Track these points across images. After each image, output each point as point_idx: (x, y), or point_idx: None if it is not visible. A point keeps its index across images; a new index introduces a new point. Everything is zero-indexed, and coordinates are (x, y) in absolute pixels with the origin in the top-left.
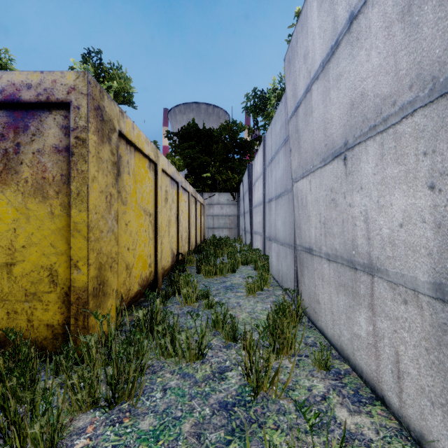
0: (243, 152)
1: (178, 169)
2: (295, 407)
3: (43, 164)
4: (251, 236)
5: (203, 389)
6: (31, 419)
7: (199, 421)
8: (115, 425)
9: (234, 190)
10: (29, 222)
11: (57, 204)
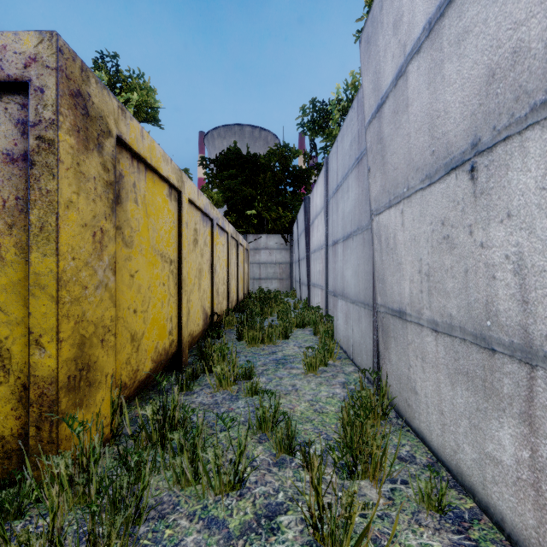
0: (298, 184)
1: (216, 206)
2: None
3: None
4: (308, 290)
5: None
6: None
7: None
8: None
9: (286, 231)
10: None
11: (9, 245)
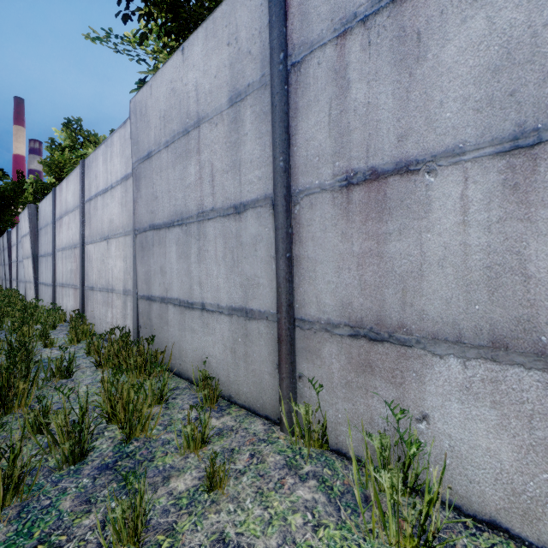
0: (5, 206)
1: None
2: None
3: None
4: (11, 283)
5: None
6: None
7: None
8: None
9: None
10: None
11: None
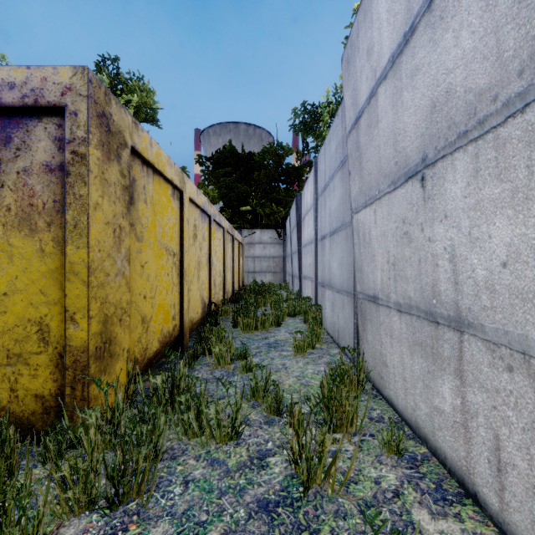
0: (291, 181)
1: (212, 202)
2: (358, 507)
3: (31, 186)
4: (300, 282)
5: (237, 482)
6: (1, 529)
7: (231, 527)
8: (117, 534)
9: (280, 226)
10: (13, 263)
11: (48, 239)
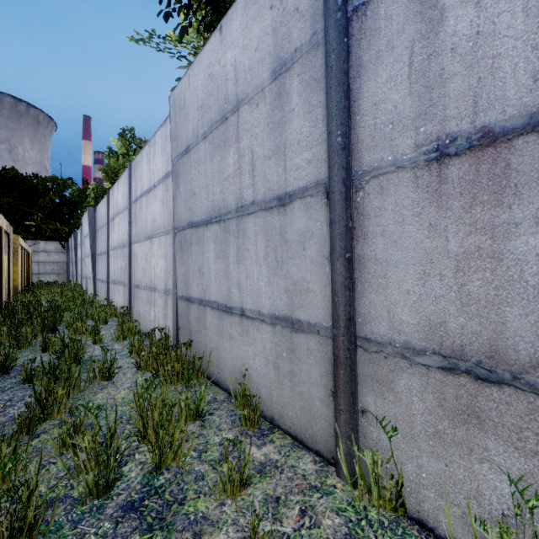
0: (73, 210)
1: None
2: None
3: None
4: (77, 278)
5: None
6: None
7: None
8: None
9: (64, 239)
10: None
11: None
